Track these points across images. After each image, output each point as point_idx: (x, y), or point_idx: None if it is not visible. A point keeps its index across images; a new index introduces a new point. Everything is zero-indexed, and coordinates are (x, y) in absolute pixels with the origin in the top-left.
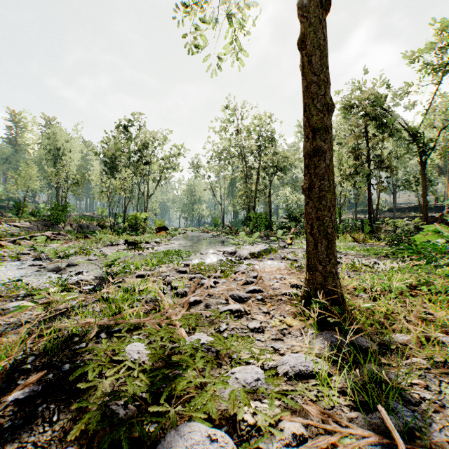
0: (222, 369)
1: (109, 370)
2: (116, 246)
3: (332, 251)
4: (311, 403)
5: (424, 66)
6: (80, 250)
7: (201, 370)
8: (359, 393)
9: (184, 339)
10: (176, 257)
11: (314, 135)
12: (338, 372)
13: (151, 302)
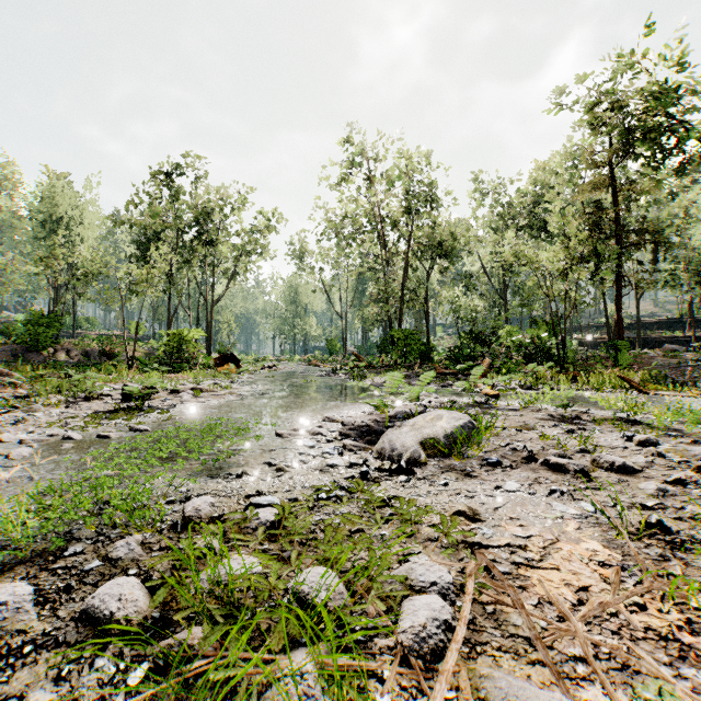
0: None
1: None
2: (91, 402)
3: None
4: None
5: None
6: None
7: None
8: None
9: None
10: (180, 463)
11: None
12: None
13: None
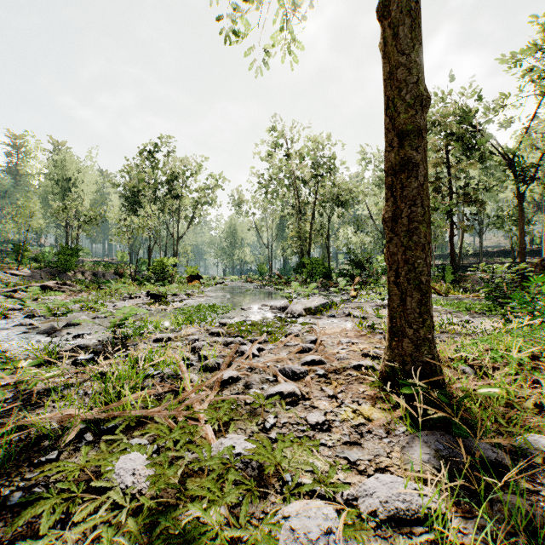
0: (267, 502)
1: (82, 505)
2: (135, 299)
3: (427, 308)
4: None
5: (522, 75)
6: (87, 305)
7: (234, 504)
8: None
9: (209, 446)
10: (209, 314)
11: (401, 141)
12: (458, 510)
13: (169, 379)
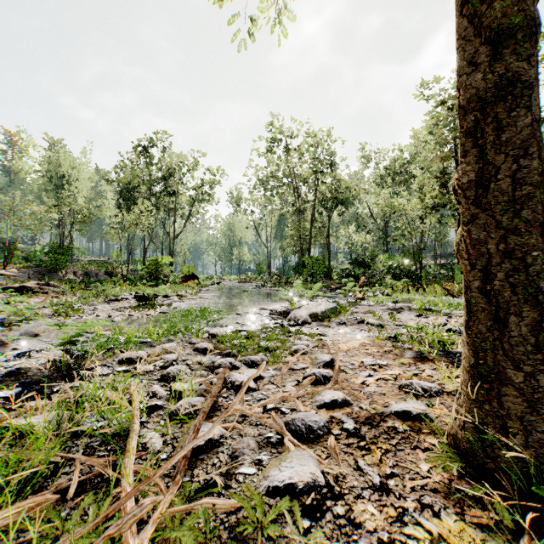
0: None
1: None
2: (121, 302)
3: None
4: None
5: (539, 60)
6: (59, 309)
7: None
8: None
9: None
10: (198, 321)
11: (496, 49)
12: None
13: (113, 440)
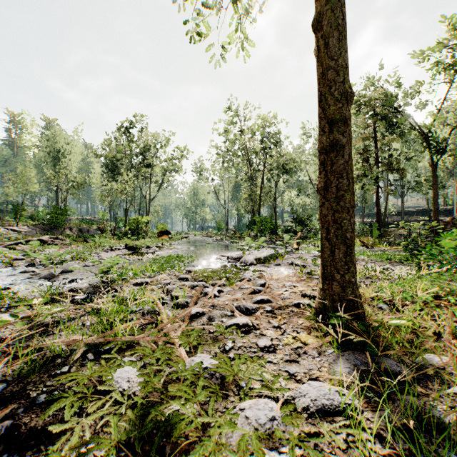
0: (228, 401)
1: (92, 403)
2: (115, 251)
3: (351, 258)
4: (340, 452)
5: (436, 65)
6: (77, 256)
7: (203, 403)
8: (399, 436)
9: (183, 362)
10: (178, 263)
11: (331, 127)
12: (369, 406)
13: (148, 314)
